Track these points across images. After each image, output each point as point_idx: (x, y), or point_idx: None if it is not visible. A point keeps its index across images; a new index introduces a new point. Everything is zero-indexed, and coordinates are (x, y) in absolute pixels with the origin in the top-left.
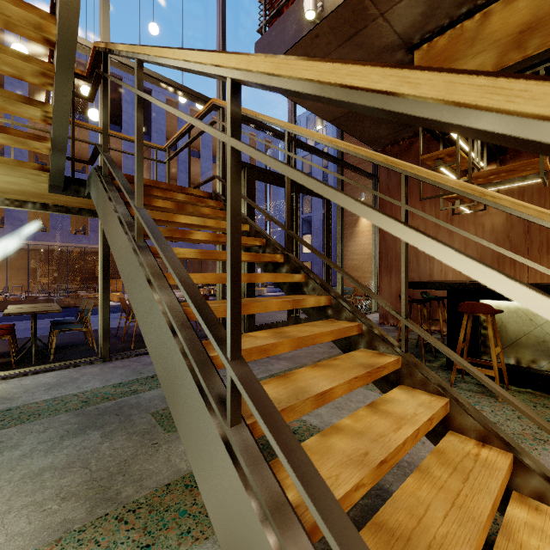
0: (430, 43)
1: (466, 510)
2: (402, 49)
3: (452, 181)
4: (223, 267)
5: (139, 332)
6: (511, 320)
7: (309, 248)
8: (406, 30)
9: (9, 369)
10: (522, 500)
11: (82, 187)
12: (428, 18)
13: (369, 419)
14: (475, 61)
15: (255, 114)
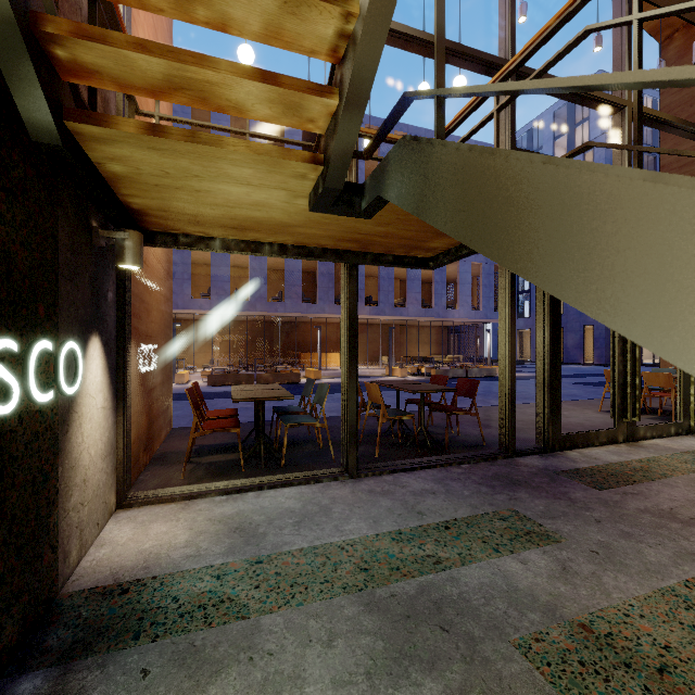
0: None
1: None
2: None
3: None
4: (513, 335)
5: (369, 427)
6: None
7: None
8: None
9: (239, 474)
10: None
11: (355, 197)
12: None
13: None
14: None
15: None
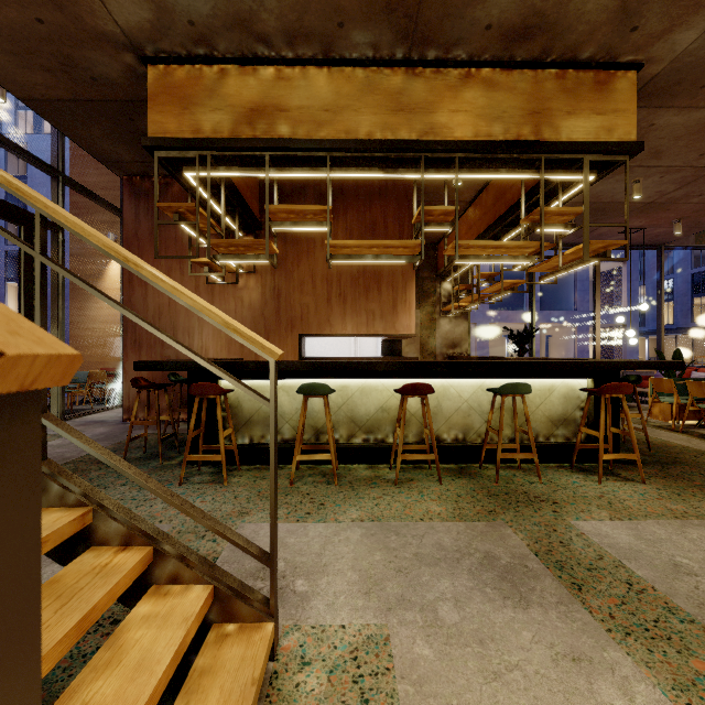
0: (167, 66)
1: None
2: (132, 52)
3: (95, 237)
4: None
5: None
6: (247, 399)
7: None
8: (132, 29)
9: None
10: (156, 592)
11: None
12: (160, 33)
13: None
14: (214, 116)
15: None
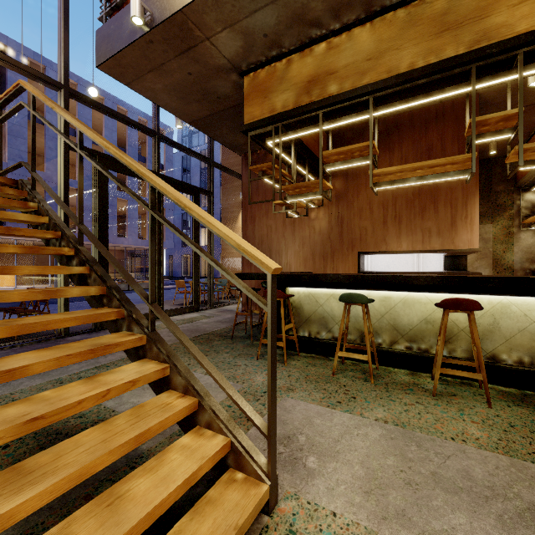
0: (255, 73)
1: (109, 443)
2: (235, 72)
3: (171, 194)
4: None
5: None
6: (306, 303)
7: (93, 243)
8: (233, 57)
9: None
10: (197, 431)
11: None
12: (248, 52)
13: (72, 388)
14: (283, 96)
15: (53, 107)
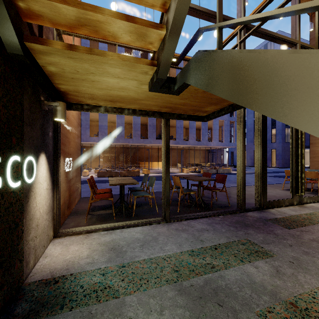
0: None
1: None
2: None
3: None
4: (244, 153)
5: (173, 197)
6: None
7: None
8: None
9: (113, 220)
10: None
11: (171, 84)
12: None
13: None
14: None
15: None
